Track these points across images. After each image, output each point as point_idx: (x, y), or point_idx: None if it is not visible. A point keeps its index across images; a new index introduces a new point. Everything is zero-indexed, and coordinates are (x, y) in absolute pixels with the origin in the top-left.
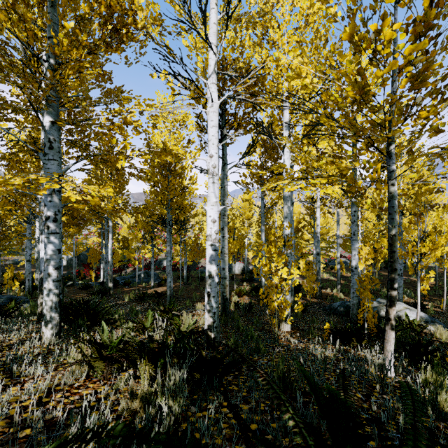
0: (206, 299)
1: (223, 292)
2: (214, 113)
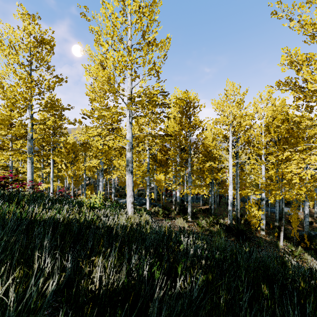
0: (228, 216)
1: (237, 214)
2: (231, 166)
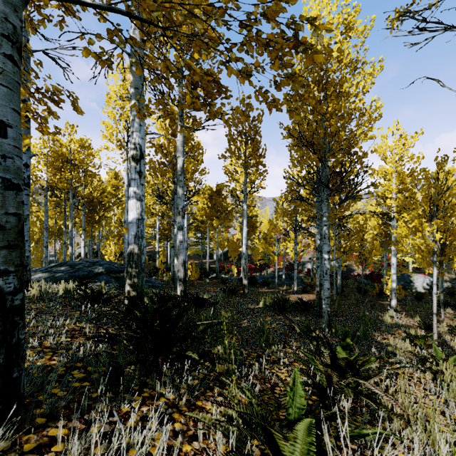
0: None
1: None
2: None
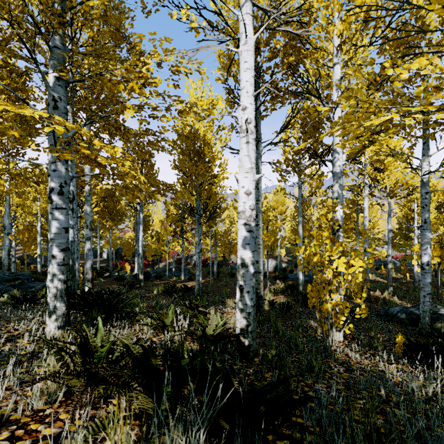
0: (238, 295)
1: (257, 288)
2: (248, 52)
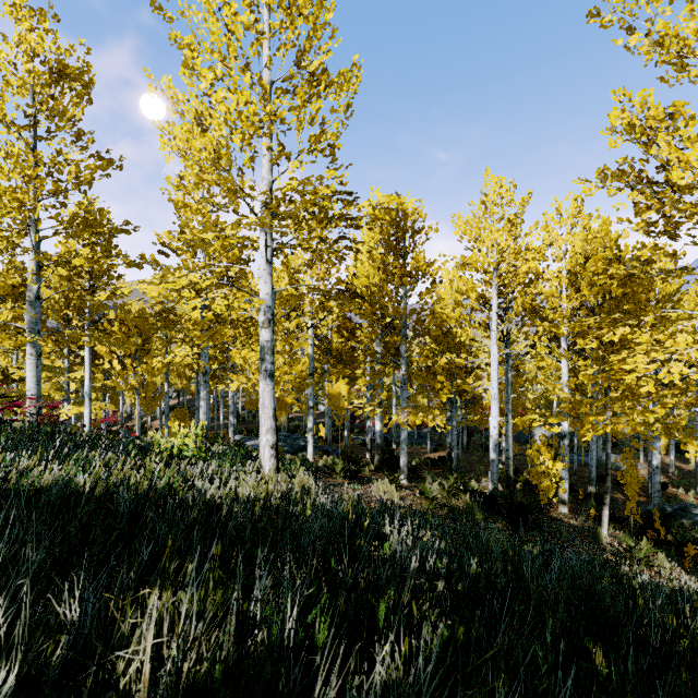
0: (490, 474)
1: (507, 470)
2: (495, 362)
